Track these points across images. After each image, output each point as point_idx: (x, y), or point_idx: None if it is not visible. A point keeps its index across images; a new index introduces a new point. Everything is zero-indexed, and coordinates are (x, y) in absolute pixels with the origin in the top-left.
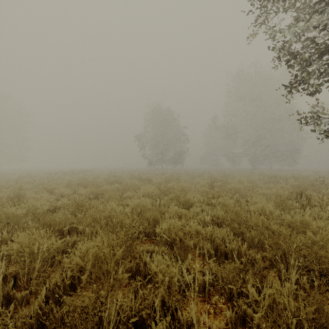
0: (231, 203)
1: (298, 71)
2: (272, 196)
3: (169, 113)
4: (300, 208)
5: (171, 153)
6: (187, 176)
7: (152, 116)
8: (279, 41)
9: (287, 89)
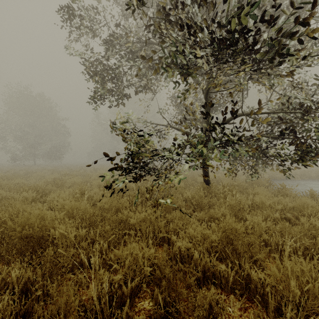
0: (34, 196)
1: (96, 87)
2: (94, 186)
3: (43, 100)
4: (80, 194)
5: (46, 146)
6: (49, 172)
7: (18, 100)
8: (87, 59)
9: (91, 99)
